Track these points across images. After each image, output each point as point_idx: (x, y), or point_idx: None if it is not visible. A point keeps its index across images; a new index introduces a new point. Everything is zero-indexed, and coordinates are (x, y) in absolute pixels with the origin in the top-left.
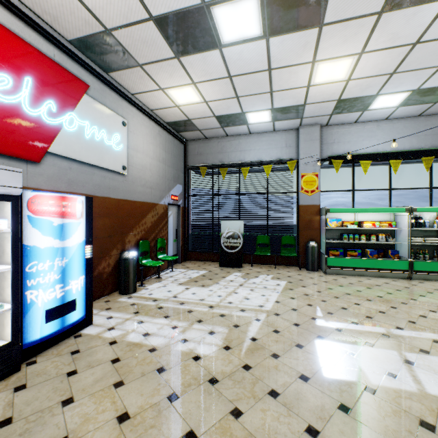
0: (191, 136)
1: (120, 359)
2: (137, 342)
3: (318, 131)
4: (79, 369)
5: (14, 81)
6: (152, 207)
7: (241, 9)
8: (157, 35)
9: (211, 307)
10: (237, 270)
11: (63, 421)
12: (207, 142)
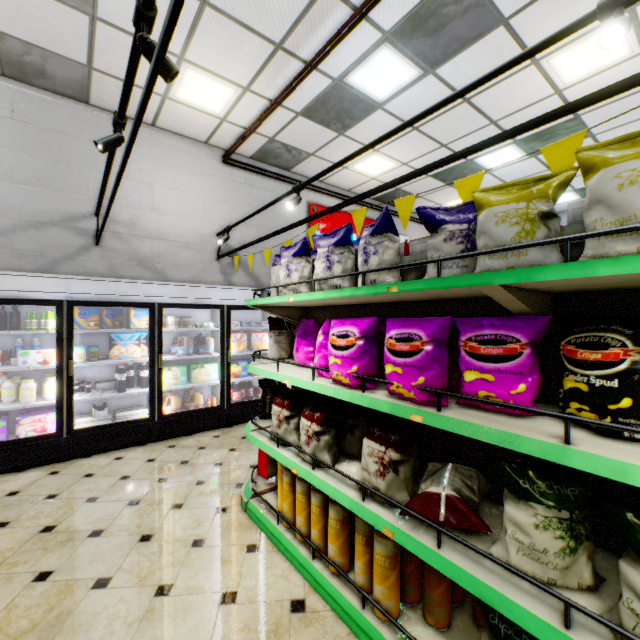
0: None
1: None
2: None
3: None
4: None
5: None
6: None
7: (500, 153)
8: (433, 181)
9: None
10: None
11: None
12: None
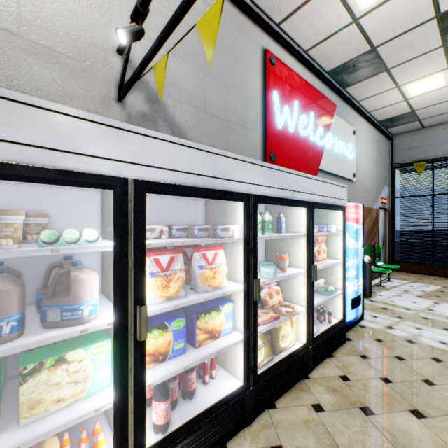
0: (401, 130)
1: (441, 360)
2: (441, 348)
3: None
4: (403, 357)
5: (306, 118)
6: (368, 211)
7: None
8: (432, 31)
9: None
10: None
11: (446, 398)
12: (423, 132)
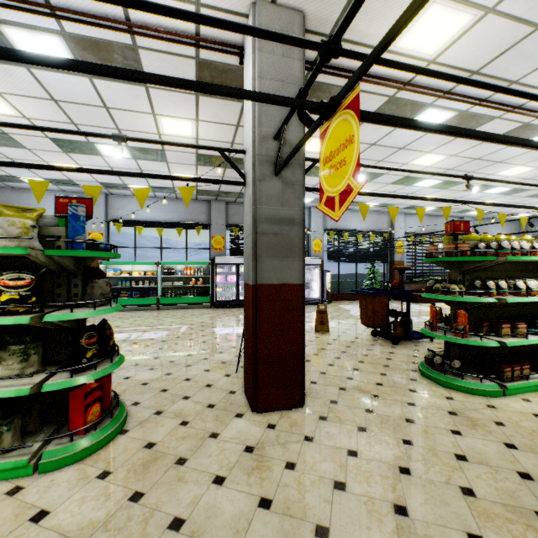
0: None
1: None
2: None
3: (104, 198)
4: None
5: None
6: None
7: None
8: None
9: None
10: None
11: None
12: None
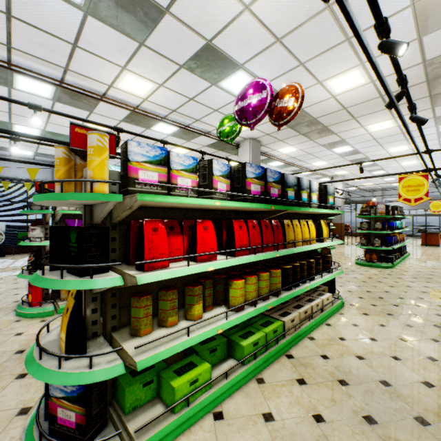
0: None
1: None
2: None
3: None
4: None
5: None
6: None
7: (31, 129)
8: None
9: (3, 269)
10: (3, 258)
11: None
12: None
